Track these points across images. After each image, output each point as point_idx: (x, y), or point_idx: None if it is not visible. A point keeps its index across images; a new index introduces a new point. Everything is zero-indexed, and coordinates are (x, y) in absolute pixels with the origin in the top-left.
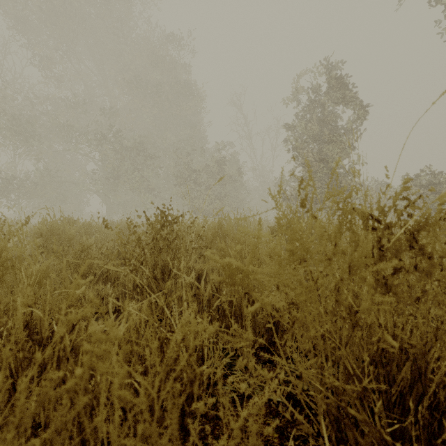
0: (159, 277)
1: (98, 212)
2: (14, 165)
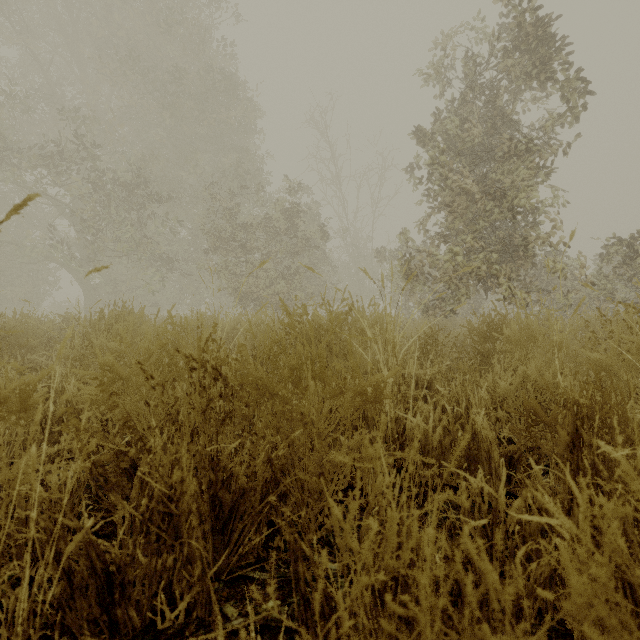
0: None
1: None
2: None
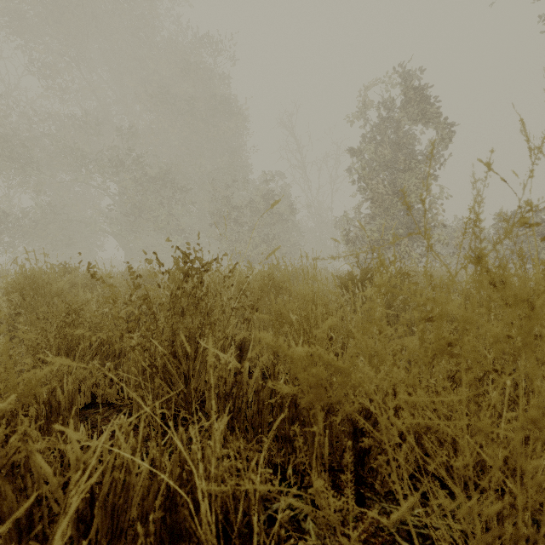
0: (180, 354)
1: (79, 253)
2: (9, 200)
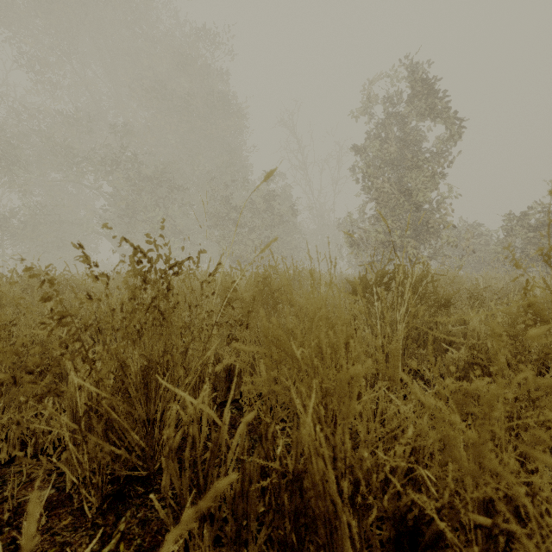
0: (132, 394)
1: None
2: None
